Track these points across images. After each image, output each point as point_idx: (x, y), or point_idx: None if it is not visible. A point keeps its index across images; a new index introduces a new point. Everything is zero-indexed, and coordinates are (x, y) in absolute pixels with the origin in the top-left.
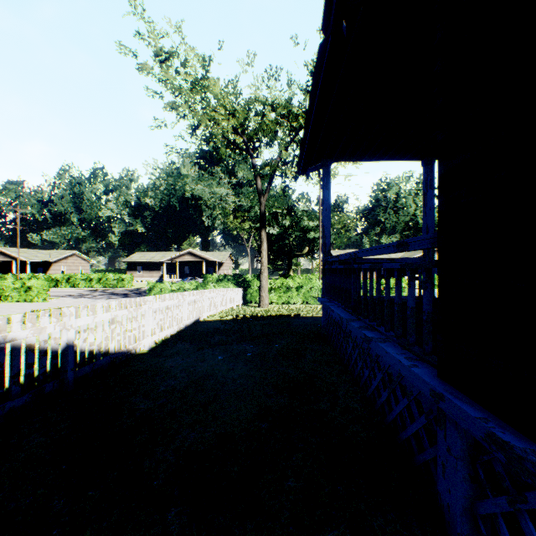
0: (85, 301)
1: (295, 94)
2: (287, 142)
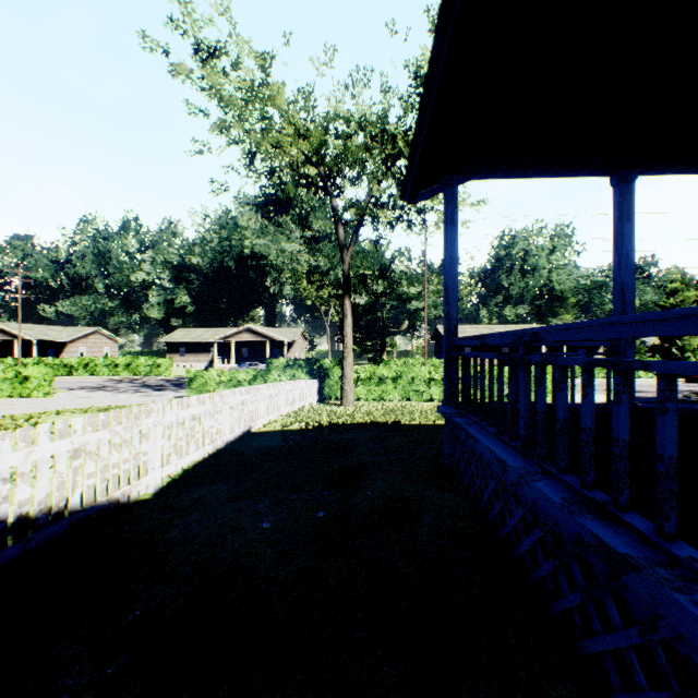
0: (102, 396)
1: (391, 105)
2: (381, 173)
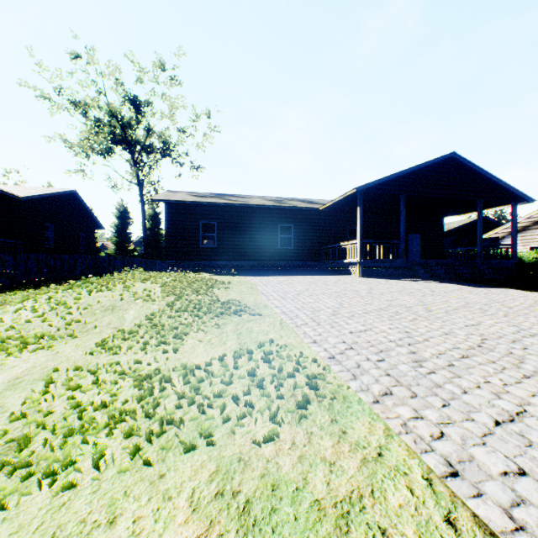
0: None
1: None
2: None
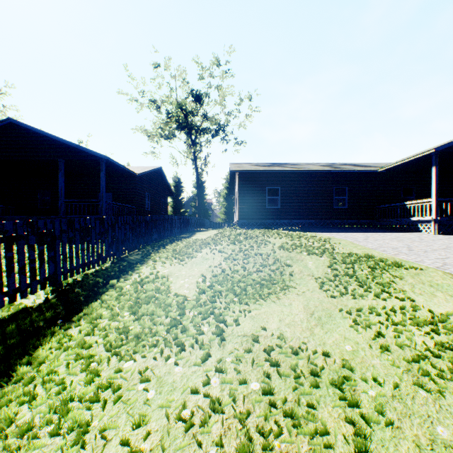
0: None
1: None
2: None
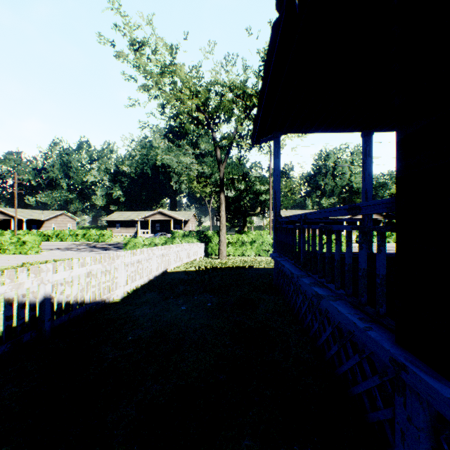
0: (71, 254)
1: (249, 77)
2: (242, 118)
